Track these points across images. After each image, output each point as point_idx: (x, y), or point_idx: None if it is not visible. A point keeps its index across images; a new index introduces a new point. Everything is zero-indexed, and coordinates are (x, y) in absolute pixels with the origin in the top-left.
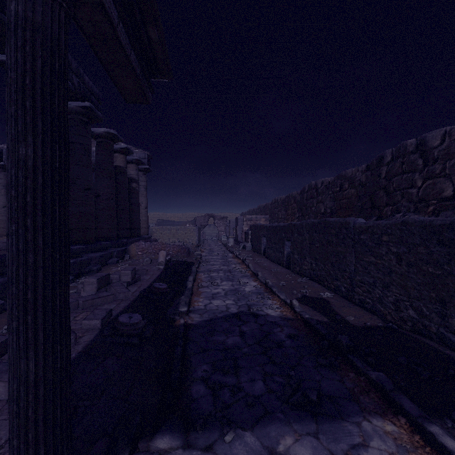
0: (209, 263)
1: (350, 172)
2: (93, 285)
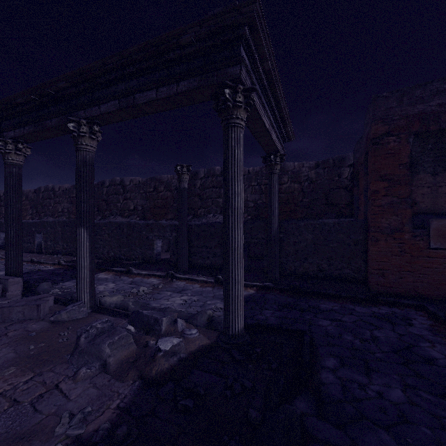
0: None
1: None
2: None
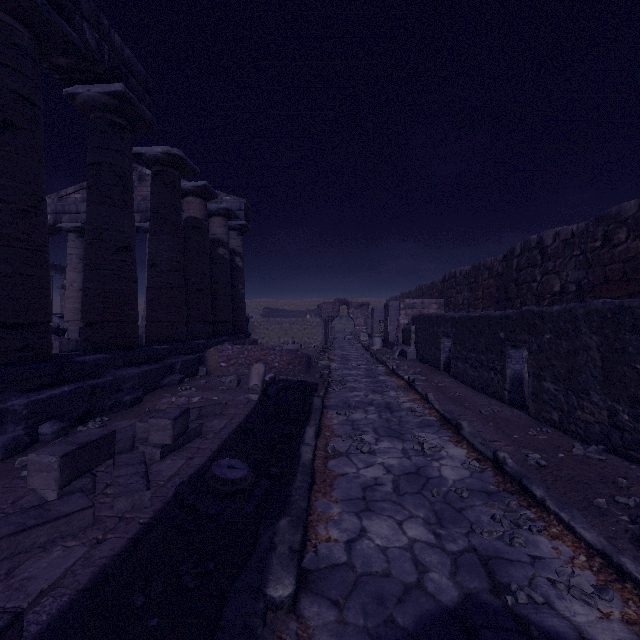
0: (345, 385)
1: (632, 206)
2: (50, 472)
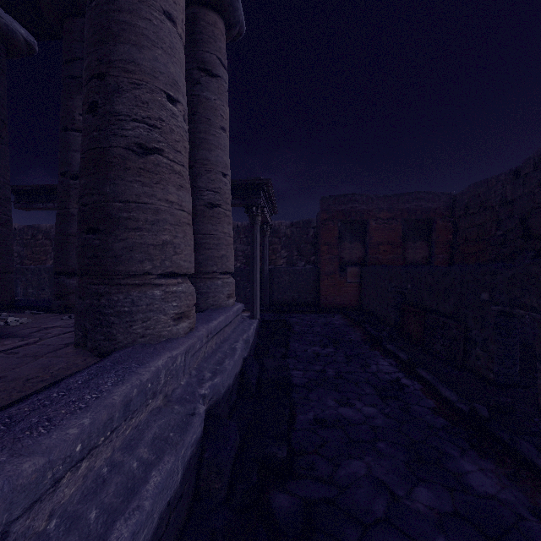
0: None
1: (45, 227)
2: None
